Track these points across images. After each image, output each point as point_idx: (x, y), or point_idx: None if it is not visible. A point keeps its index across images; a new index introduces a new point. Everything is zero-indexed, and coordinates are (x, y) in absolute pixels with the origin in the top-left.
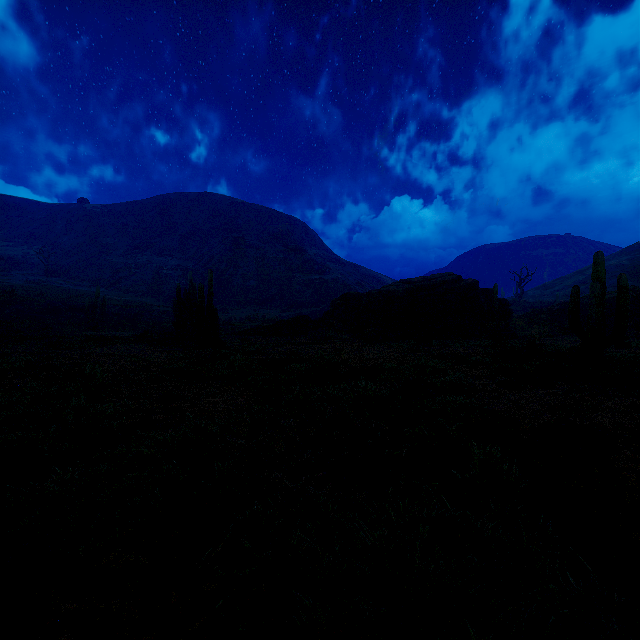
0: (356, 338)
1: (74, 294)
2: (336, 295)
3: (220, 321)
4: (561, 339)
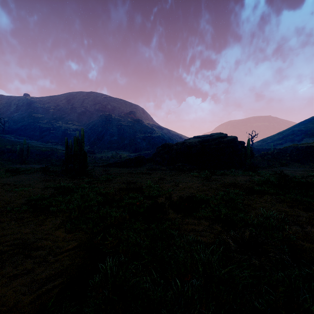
0: (171, 169)
1: (16, 143)
2: (158, 144)
3: (96, 158)
4: (284, 169)
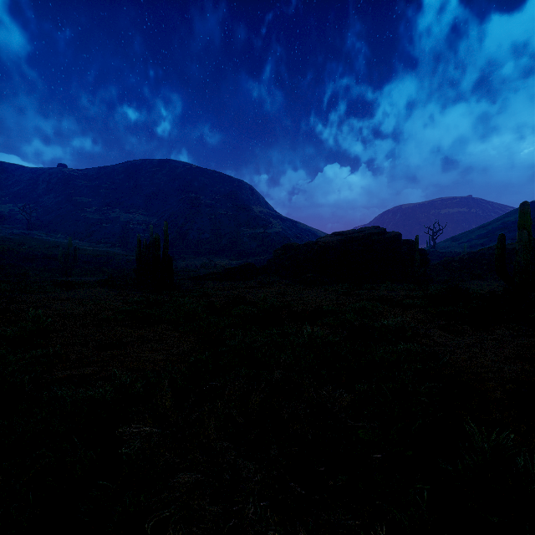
0: (295, 283)
1: (51, 245)
2: (278, 246)
3: (178, 268)
4: (474, 283)
